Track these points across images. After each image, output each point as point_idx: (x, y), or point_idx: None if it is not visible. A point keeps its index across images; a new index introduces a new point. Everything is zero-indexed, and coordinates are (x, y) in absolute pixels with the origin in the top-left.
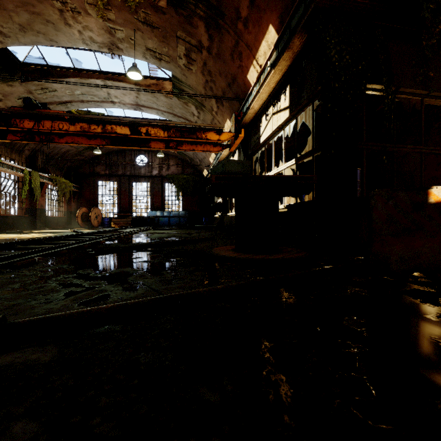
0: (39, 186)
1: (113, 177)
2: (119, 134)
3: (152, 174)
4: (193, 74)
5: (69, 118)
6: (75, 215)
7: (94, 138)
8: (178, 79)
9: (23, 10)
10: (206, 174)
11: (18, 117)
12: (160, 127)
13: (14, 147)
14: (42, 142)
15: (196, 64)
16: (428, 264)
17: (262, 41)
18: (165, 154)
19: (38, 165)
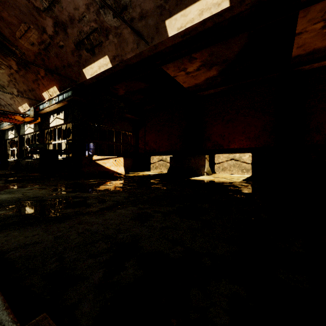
0: None
1: None
2: None
3: None
4: None
5: None
6: None
7: None
8: None
9: None
10: None
11: None
12: None
13: None
14: None
15: (4, 70)
16: (91, 172)
17: (51, 88)
18: None
19: None
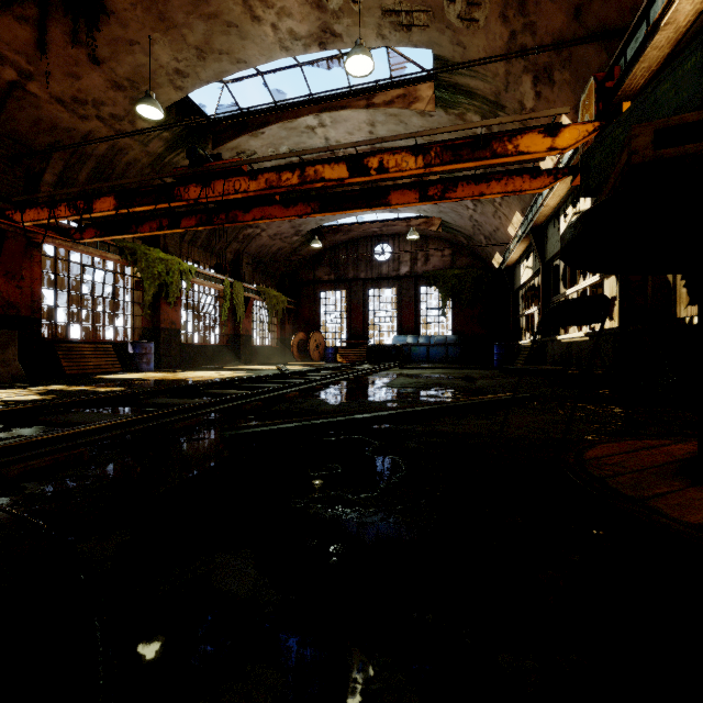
0: (243, 302)
1: (340, 283)
2: (328, 180)
3: (399, 274)
4: (479, 31)
5: (250, 171)
6: (290, 343)
7: (294, 205)
8: (446, 61)
9: (196, 18)
10: (498, 263)
11: (182, 184)
12: (408, 150)
13: (214, 251)
14: (211, 219)
15: None
16: None
17: None
18: (421, 236)
19: (243, 273)
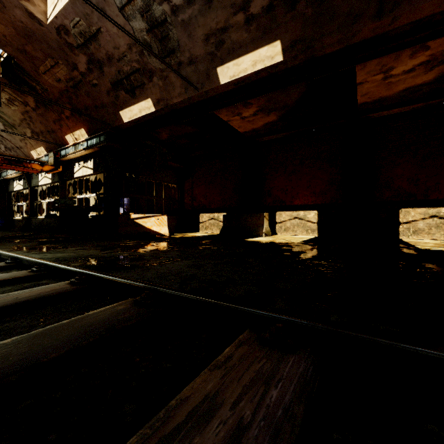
0: None
1: None
2: None
3: None
4: (11, 109)
5: None
6: None
7: None
8: None
9: None
10: None
11: None
12: None
13: None
14: None
15: (18, 107)
16: (129, 233)
17: (78, 130)
18: None
19: None
